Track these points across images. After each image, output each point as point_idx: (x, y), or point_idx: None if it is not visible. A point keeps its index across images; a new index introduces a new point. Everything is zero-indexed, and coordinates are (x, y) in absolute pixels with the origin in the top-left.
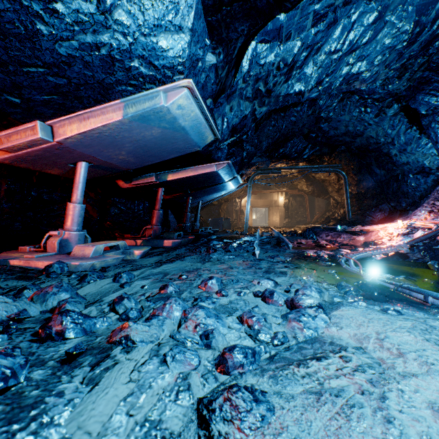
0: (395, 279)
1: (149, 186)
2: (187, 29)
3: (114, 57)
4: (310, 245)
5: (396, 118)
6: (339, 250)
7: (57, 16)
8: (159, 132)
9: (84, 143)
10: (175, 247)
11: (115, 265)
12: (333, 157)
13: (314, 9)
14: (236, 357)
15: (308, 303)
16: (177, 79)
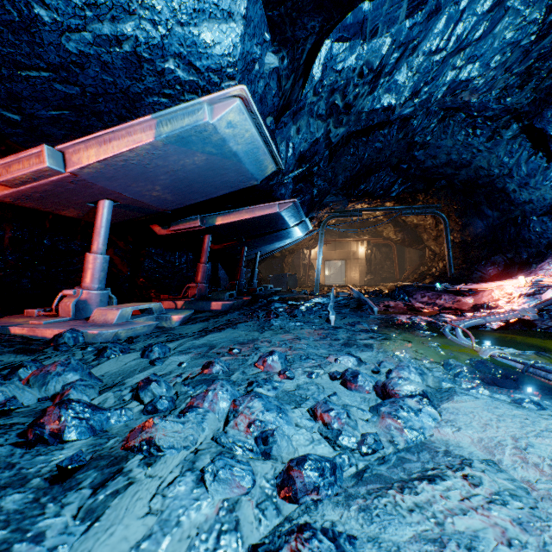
0: (522, 356)
1: (192, 233)
2: (239, 17)
3: (142, 55)
4: (401, 308)
5: (516, 142)
6: (441, 315)
7: None
8: (203, 159)
9: (105, 175)
10: (225, 310)
11: (146, 334)
12: (430, 195)
13: None
14: (308, 475)
15: (407, 390)
16: (226, 87)
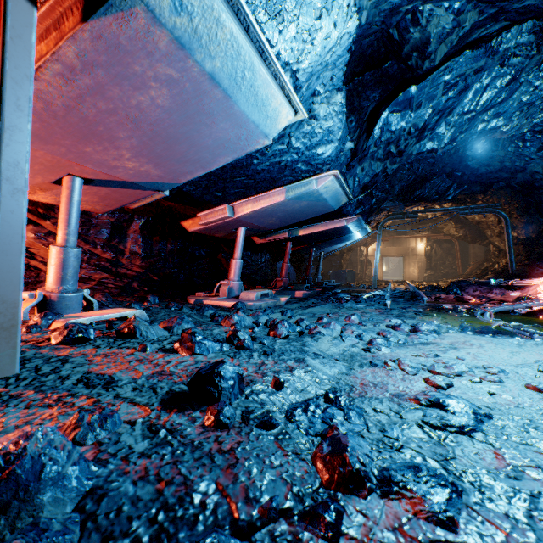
0: (521, 326)
1: (279, 241)
2: (336, 140)
3: (287, 165)
4: (450, 300)
5: None
6: (482, 304)
7: (265, 155)
8: (306, 203)
9: (251, 216)
10: (305, 298)
11: (272, 307)
12: (489, 195)
13: (444, 80)
14: (377, 340)
15: (425, 329)
16: (324, 168)
